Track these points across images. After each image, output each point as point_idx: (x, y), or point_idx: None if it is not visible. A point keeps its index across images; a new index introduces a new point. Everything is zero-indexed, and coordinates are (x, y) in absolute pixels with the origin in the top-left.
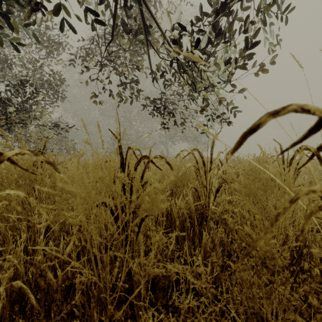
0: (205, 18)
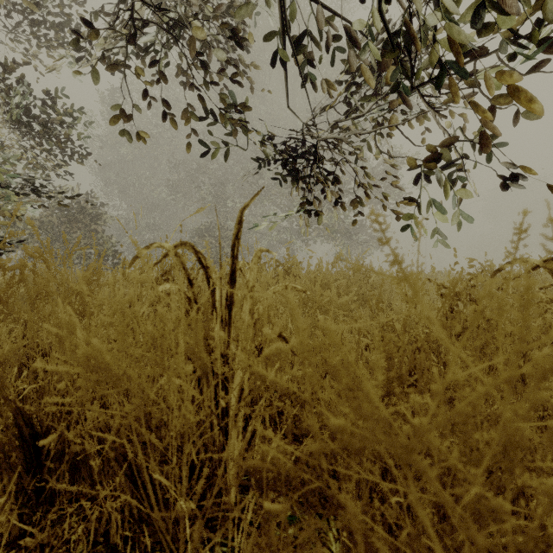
0: (365, 9)
